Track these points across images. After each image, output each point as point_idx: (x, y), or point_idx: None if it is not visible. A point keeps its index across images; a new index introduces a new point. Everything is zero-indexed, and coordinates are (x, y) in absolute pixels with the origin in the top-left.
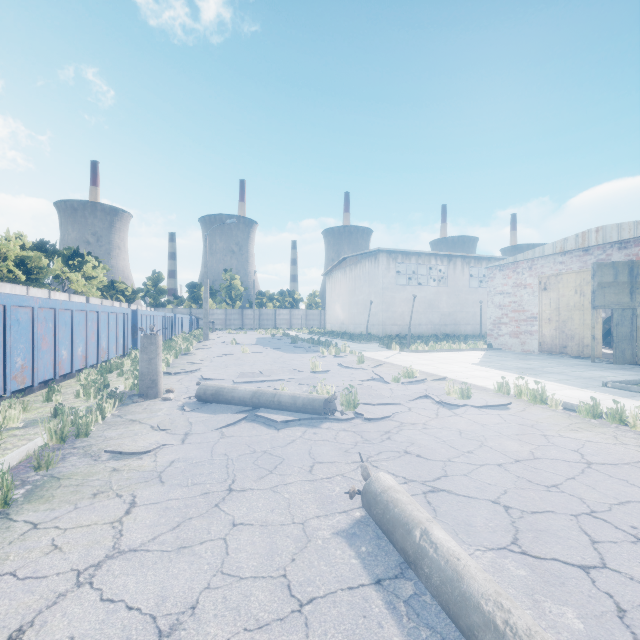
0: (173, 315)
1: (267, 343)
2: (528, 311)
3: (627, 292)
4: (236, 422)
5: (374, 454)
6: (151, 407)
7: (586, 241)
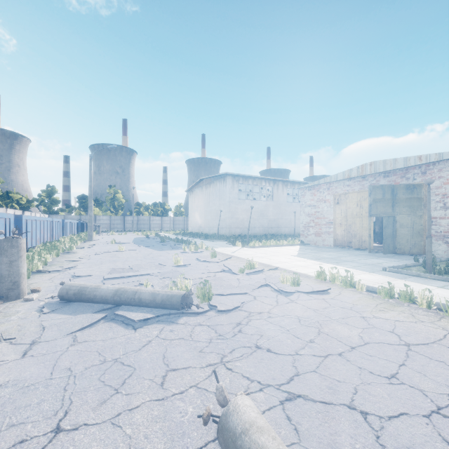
0: (61, 220)
1: (141, 242)
2: (327, 218)
3: (390, 205)
4: (93, 323)
5: (228, 352)
6: (7, 310)
7: (364, 171)
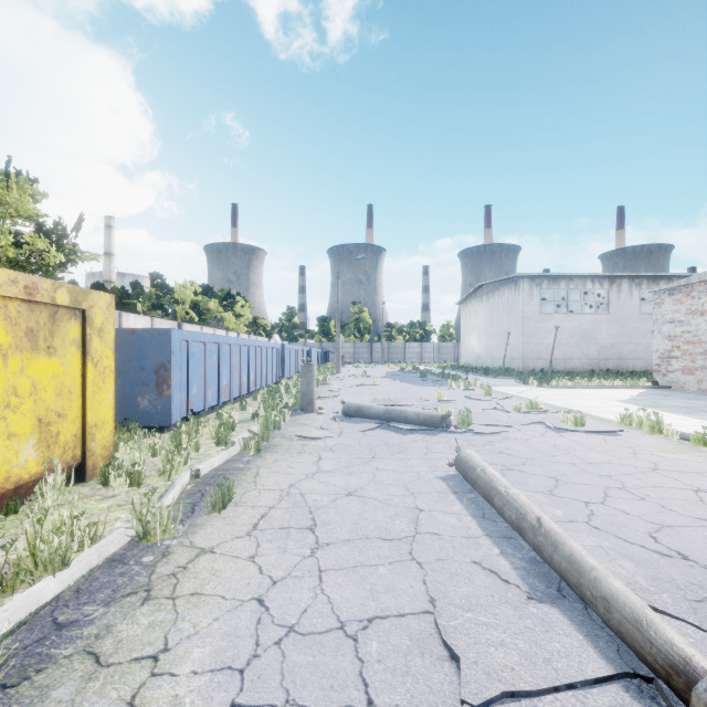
0: (309, 349)
1: (396, 376)
2: (706, 343)
3: None
4: (374, 428)
5: (474, 451)
6: (311, 417)
7: None
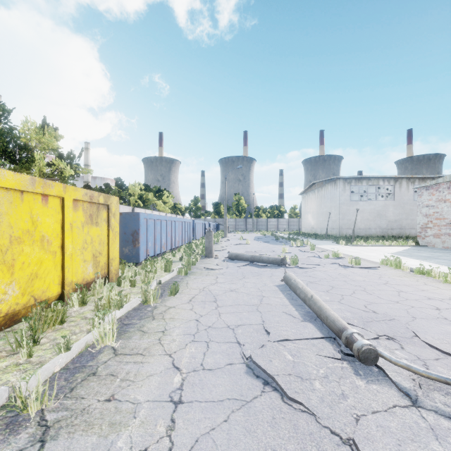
0: (208, 222)
1: (260, 239)
2: (447, 219)
3: None
4: (245, 265)
5: (296, 275)
6: (211, 260)
7: None
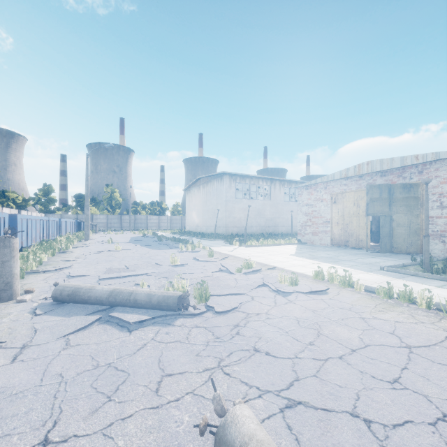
0: (58, 219)
1: (138, 241)
2: (324, 217)
3: (387, 205)
4: (87, 326)
5: (225, 356)
6: None
7: (361, 170)
